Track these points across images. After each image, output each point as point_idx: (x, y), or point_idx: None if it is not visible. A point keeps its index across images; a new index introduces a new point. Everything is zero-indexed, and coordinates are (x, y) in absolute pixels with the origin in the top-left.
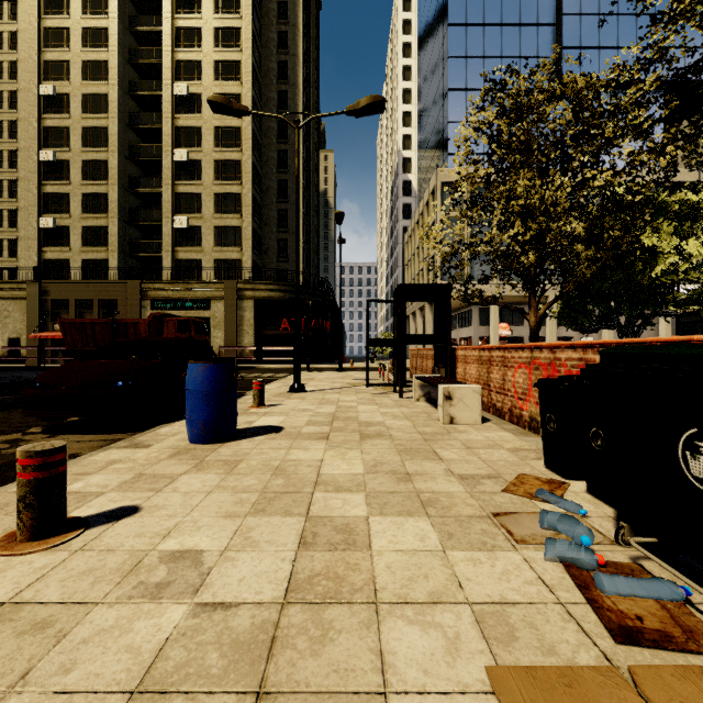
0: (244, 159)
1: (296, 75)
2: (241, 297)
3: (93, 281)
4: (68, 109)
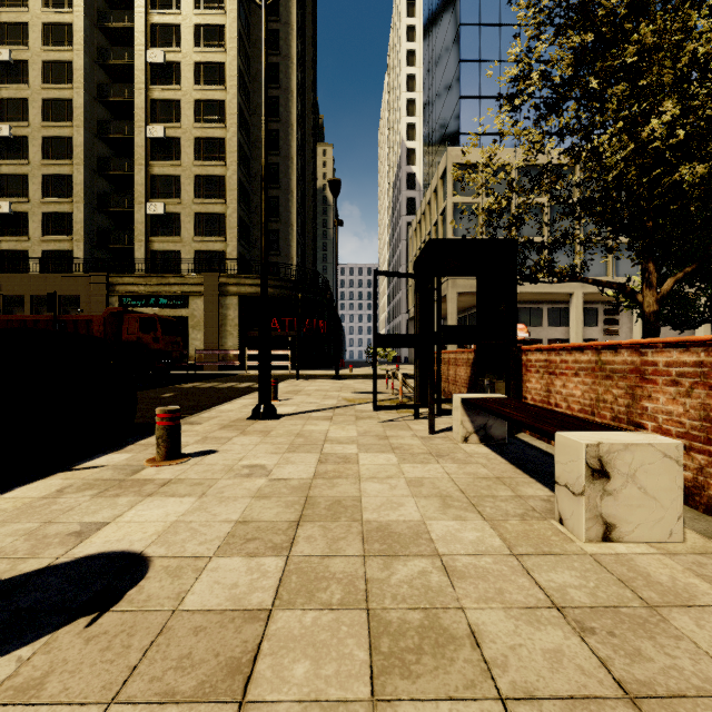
0: (228, 137)
1: (288, 45)
2: (223, 292)
3: (52, 274)
4: (27, 78)
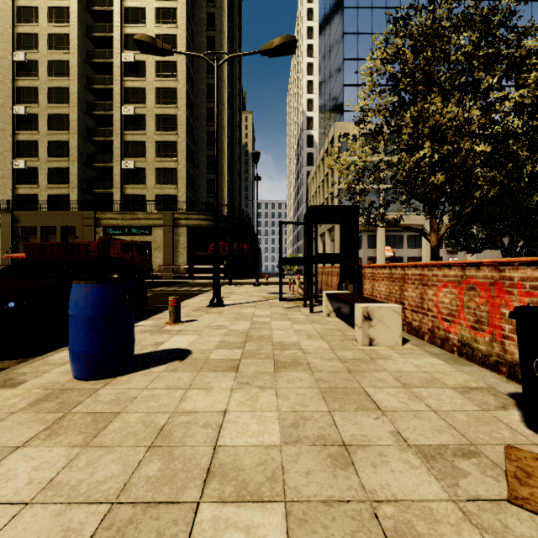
0: (179, 114)
1: (221, 47)
2: (176, 224)
3: (56, 212)
4: (37, 72)
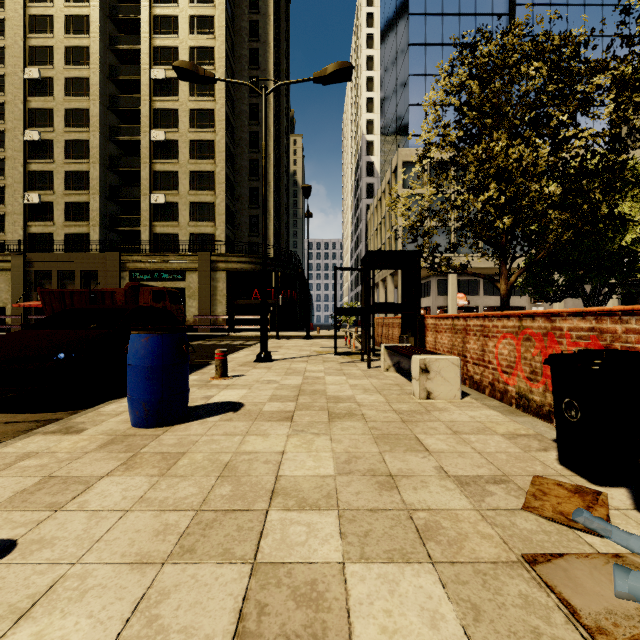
0: (217, 139)
1: (266, 61)
2: (214, 268)
3: (75, 254)
4: (52, 92)
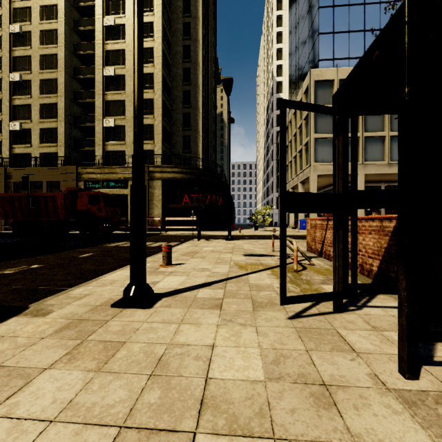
0: (156, 72)
1: (196, 9)
2: (151, 177)
3: (43, 168)
4: (30, 42)
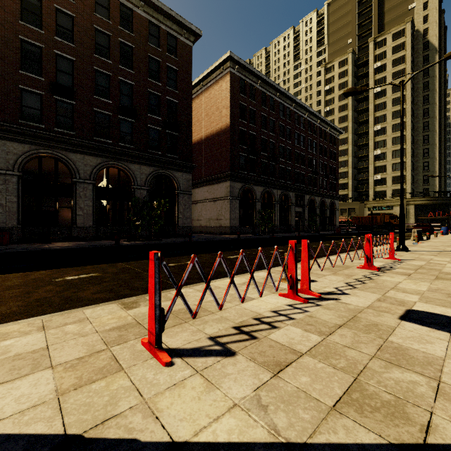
0: (407, 148)
1: (433, 99)
2: (407, 204)
3: (346, 202)
4: None
